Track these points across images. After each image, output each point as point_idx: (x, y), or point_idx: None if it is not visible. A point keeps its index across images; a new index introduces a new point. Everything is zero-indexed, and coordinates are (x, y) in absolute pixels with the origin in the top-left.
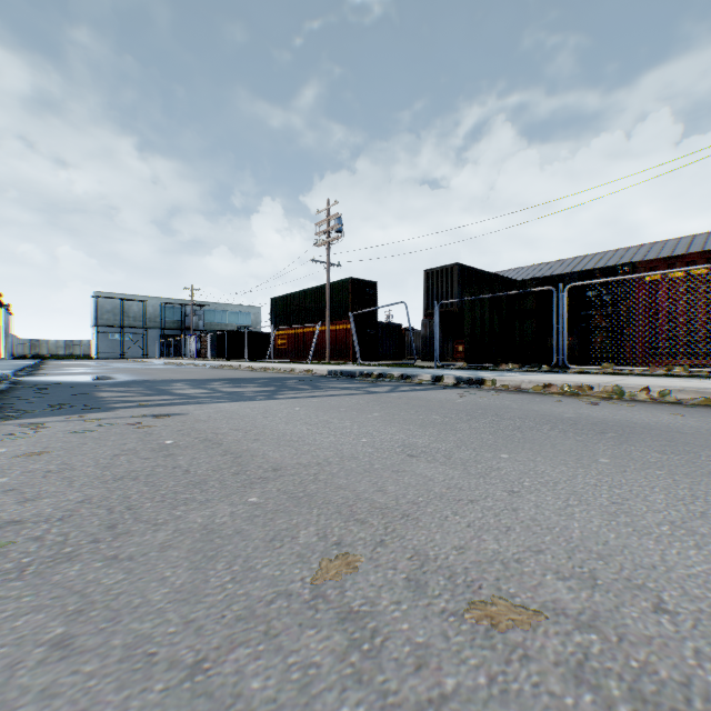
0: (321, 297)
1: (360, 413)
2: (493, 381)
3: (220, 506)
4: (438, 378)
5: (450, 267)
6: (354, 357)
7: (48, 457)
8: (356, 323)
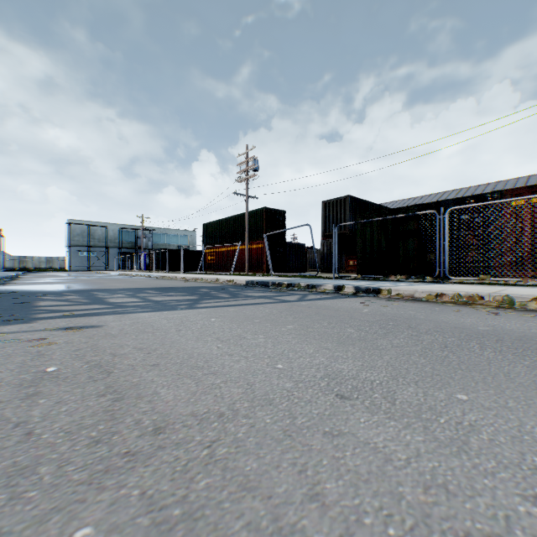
0: (242, 222)
1: (274, 326)
2: (389, 291)
3: None
4: (339, 287)
5: (343, 198)
6: (268, 269)
7: None
8: (268, 243)
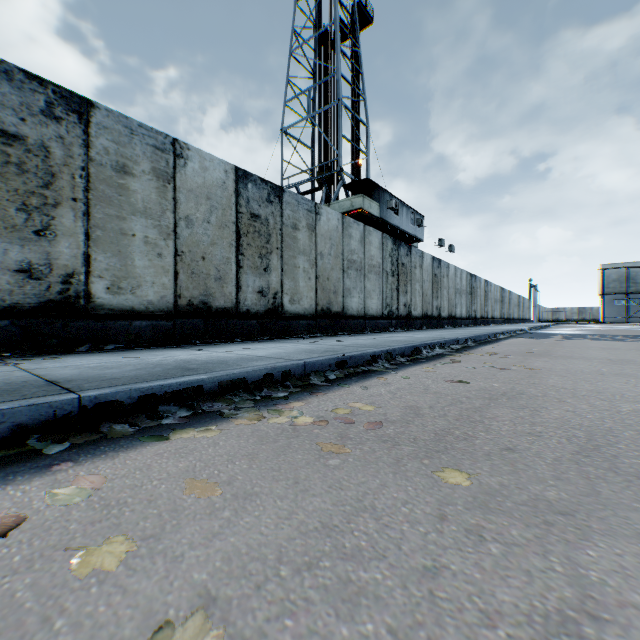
0: None
1: None
2: None
3: (536, 345)
4: None
5: None
6: None
7: (517, 341)
8: None
